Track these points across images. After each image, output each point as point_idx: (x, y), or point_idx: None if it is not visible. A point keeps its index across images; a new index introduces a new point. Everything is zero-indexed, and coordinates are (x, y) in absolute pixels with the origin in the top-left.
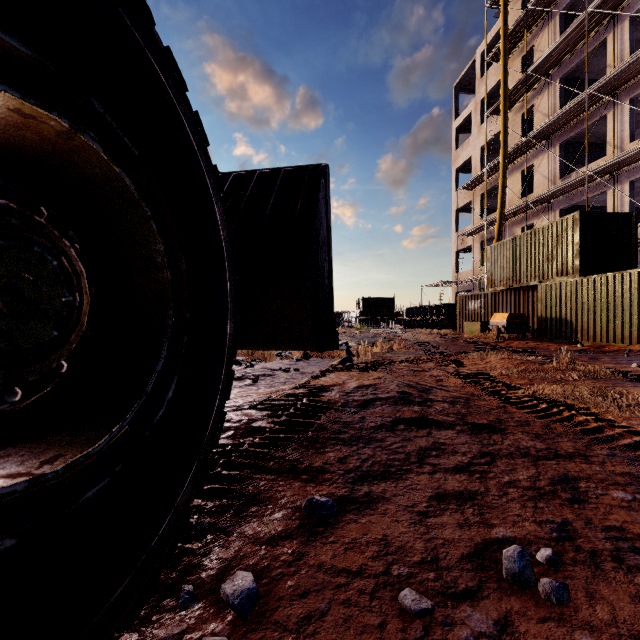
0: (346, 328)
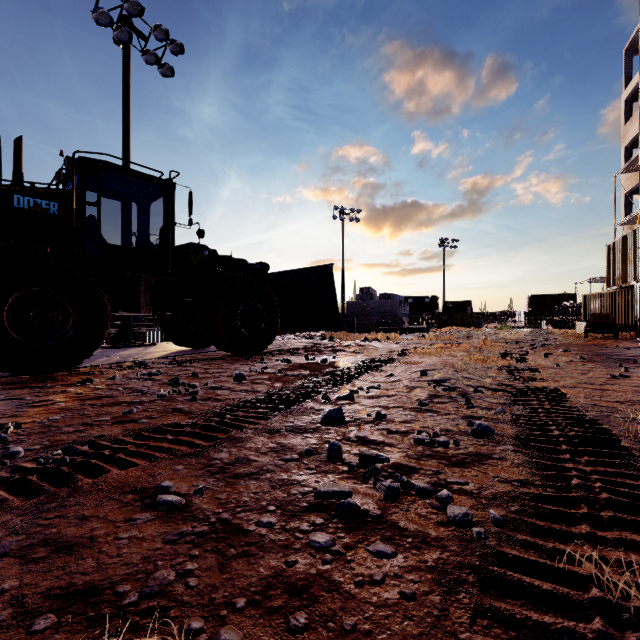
0: (489, 328)
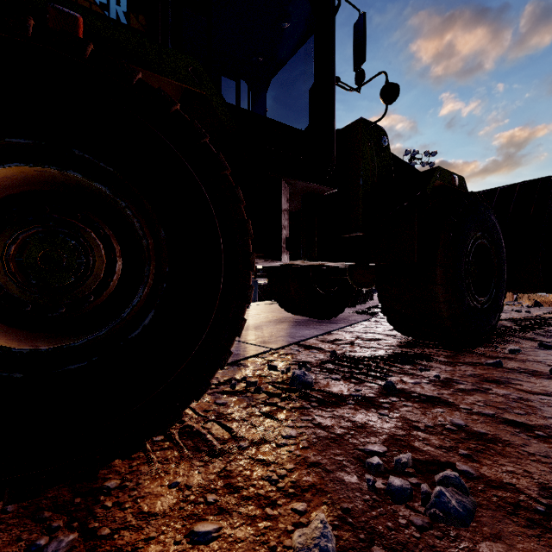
0: None
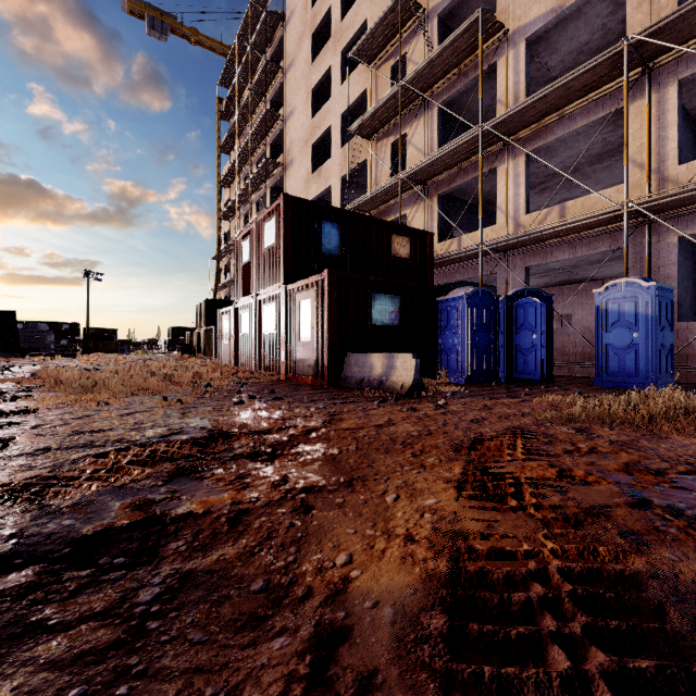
0: (132, 354)
